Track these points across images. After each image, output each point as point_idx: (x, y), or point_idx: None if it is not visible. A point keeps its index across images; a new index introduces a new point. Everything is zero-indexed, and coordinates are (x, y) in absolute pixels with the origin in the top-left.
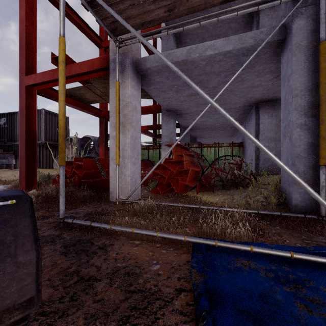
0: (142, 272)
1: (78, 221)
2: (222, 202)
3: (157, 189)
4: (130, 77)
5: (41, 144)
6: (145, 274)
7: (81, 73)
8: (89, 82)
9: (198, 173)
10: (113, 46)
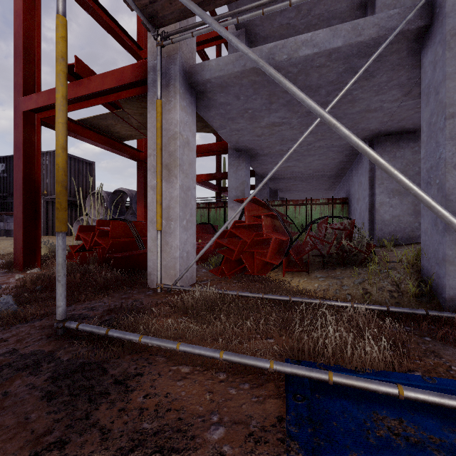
0: (189, 448)
1: (86, 327)
2: (325, 290)
3: (221, 268)
4: (179, 93)
5: (54, 201)
6: (196, 453)
7: (105, 89)
8: (120, 107)
9: (283, 244)
10: (153, 45)
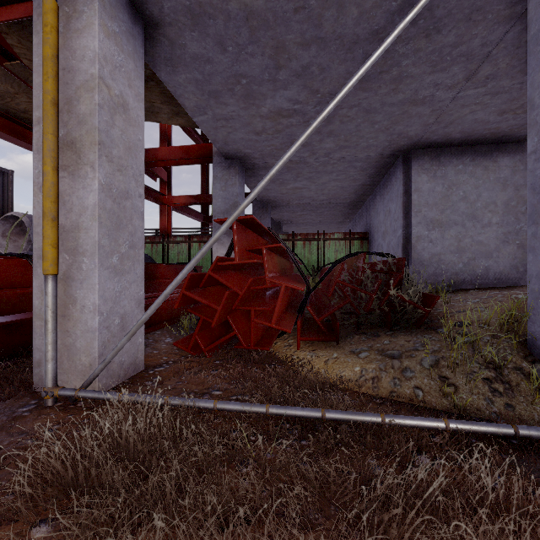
0: None
1: None
2: (375, 380)
3: (194, 338)
4: None
5: None
6: None
7: None
8: (12, 53)
9: (293, 293)
10: None
